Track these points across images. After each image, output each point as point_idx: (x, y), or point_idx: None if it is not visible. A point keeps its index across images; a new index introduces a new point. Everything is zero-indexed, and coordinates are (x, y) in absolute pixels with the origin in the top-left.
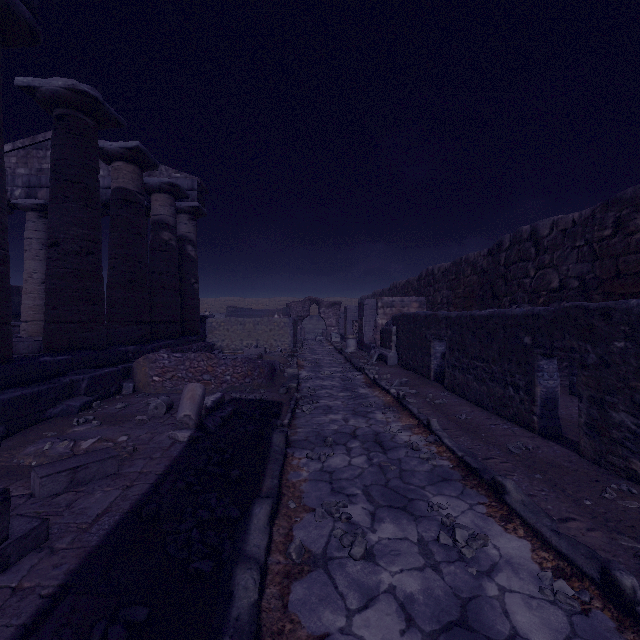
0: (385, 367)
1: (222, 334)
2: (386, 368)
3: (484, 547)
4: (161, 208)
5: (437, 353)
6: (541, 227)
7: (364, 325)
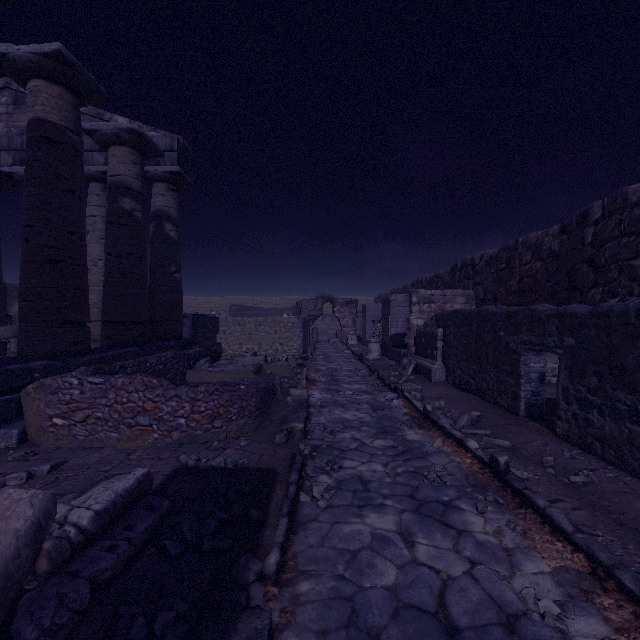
0: (429, 385)
1: (217, 337)
2: (431, 387)
3: None
4: (120, 166)
5: (531, 373)
6: None
7: (390, 326)
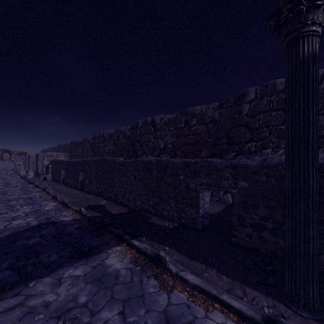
0: (45, 181)
1: None
2: (46, 182)
3: (47, 205)
4: None
5: (63, 174)
6: (105, 133)
7: (38, 165)
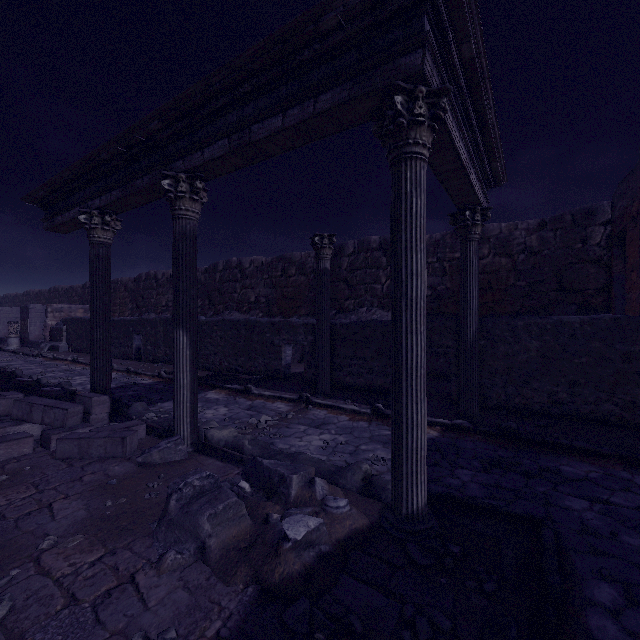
0: (58, 353)
1: None
2: (59, 353)
3: None
4: None
5: None
6: (159, 274)
7: (30, 325)
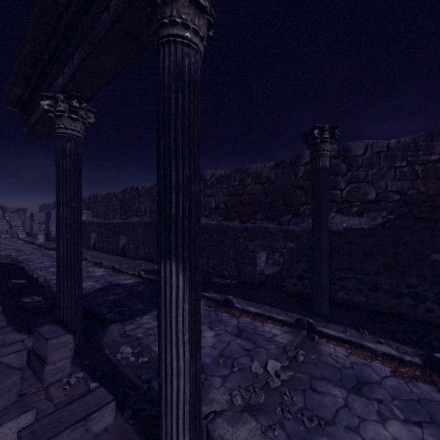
0: None
1: None
2: None
3: (95, 271)
4: None
5: (94, 237)
6: (139, 187)
7: (51, 226)
